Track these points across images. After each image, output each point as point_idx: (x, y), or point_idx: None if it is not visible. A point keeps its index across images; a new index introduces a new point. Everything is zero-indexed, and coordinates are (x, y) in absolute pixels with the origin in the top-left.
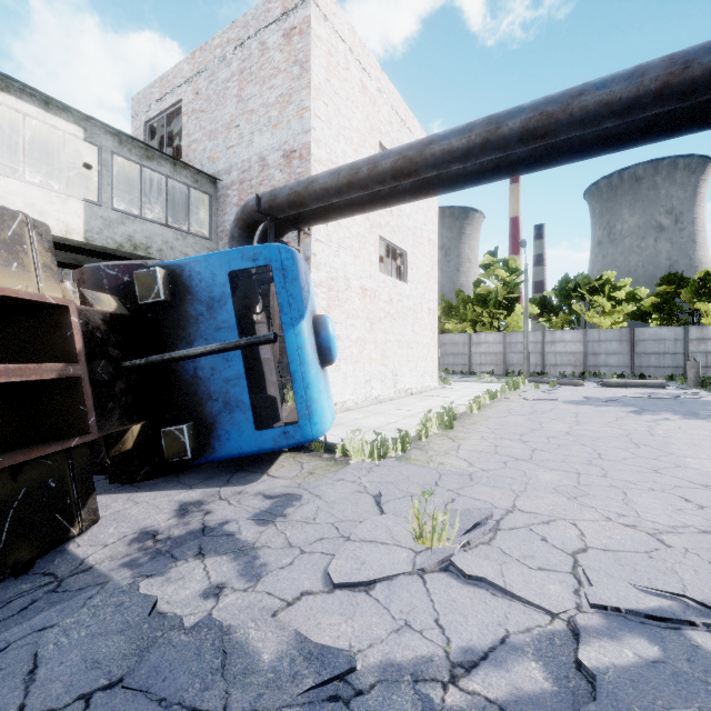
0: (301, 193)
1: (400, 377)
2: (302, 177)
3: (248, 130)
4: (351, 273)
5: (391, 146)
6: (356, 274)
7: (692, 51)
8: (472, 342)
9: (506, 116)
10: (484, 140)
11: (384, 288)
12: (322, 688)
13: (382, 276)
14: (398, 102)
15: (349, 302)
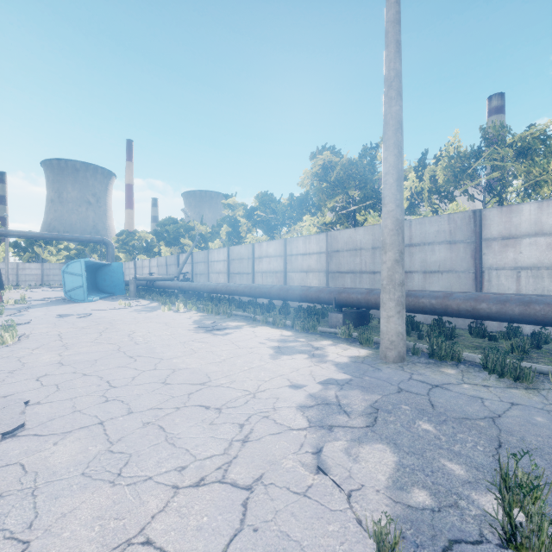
0: None
1: None
2: None
3: None
4: None
5: None
6: None
7: (60, 235)
8: None
9: (28, 233)
10: (23, 236)
11: None
12: None
13: None
14: None
15: None
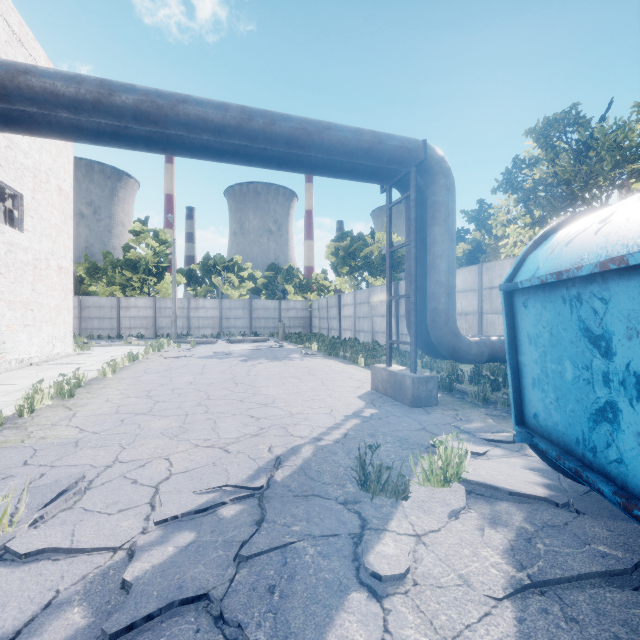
0: None
1: (11, 345)
2: None
3: None
4: None
5: None
6: None
7: (254, 111)
8: (121, 306)
9: (119, 87)
10: (97, 100)
11: None
12: None
13: None
14: (7, 7)
15: None
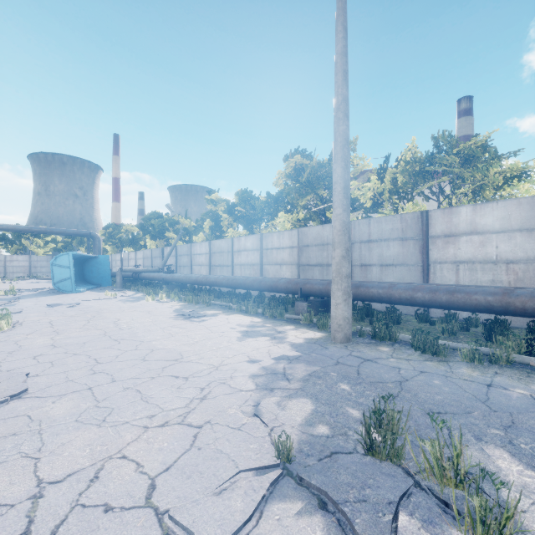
0: None
1: None
2: None
3: None
4: None
5: None
6: None
7: (48, 229)
8: None
9: (17, 227)
10: (12, 229)
11: None
12: None
13: None
14: None
15: None
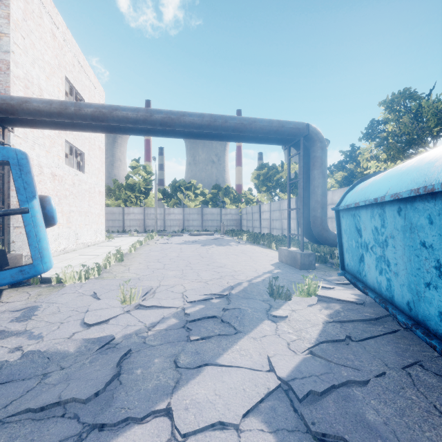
0: (14, 106)
1: (80, 235)
2: (1, 84)
3: None
4: (44, 163)
5: (74, 80)
6: (47, 164)
7: (217, 116)
8: (125, 213)
9: (154, 112)
10: (145, 119)
11: (69, 175)
12: (102, 348)
13: (67, 167)
14: (79, 53)
15: (42, 183)
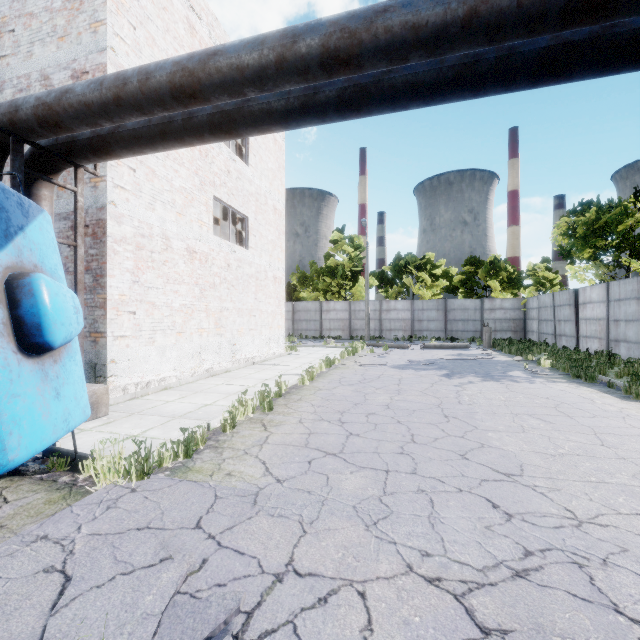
0: (52, 106)
1: (240, 346)
2: None
3: (26, 38)
4: (173, 232)
5: None
6: (179, 234)
7: None
8: (323, 310)
9: (303, 27)
10: (280, 57)
11: (220, 252)
12: None
13: (217, 239)
14: None
15: (169, 265)
